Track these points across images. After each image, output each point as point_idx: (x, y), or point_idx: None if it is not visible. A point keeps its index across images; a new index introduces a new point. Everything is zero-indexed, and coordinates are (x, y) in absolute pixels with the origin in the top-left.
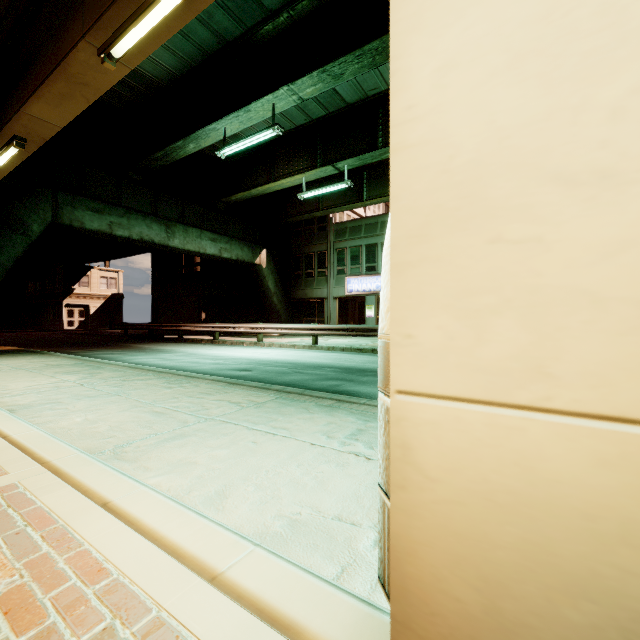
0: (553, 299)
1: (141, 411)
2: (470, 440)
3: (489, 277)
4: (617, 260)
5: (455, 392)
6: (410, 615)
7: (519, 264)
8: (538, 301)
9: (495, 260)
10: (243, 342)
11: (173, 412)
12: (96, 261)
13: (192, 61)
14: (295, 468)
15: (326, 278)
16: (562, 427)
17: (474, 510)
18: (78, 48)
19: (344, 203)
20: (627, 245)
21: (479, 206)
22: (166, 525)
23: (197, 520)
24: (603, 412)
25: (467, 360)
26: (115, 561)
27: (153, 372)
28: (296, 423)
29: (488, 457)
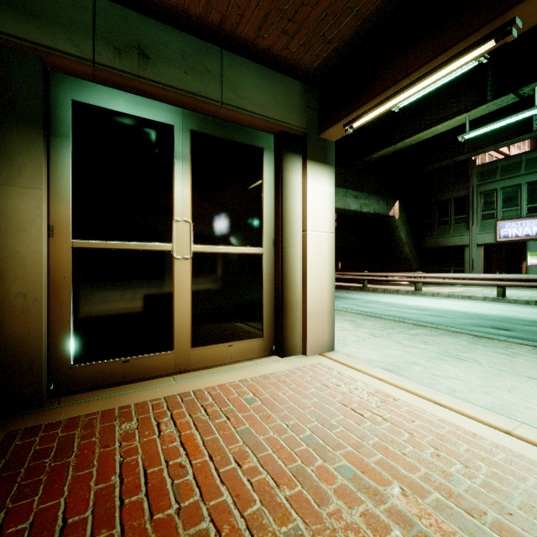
0: None
1: None
2: None
3: None
4: None
5: None
6: None
7: None
8: None
9: None
10: (397, 290)
11: None
12: None
13: None
14: None
15: (466, 225)
16: None
17: None
18: None
19: (500, 139)
20: None
21: None
22: None
23: None
24: None
25: None
26: None
27: (409, 324)
28: None
29: None
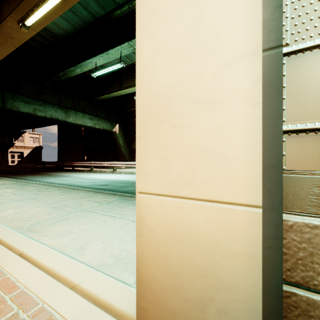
0: (193, 152)
1: (46, 207)
2: (165, 212)
3: (172, 142)
4: (214, 136)
5: (160, 192)
6: (143, 291)
7: (182, 137)
8: (188, 152)
9: (174, 135)
10: (106, 171)
11: (64, 207)
12: (27, 128)
13: (78, 26)
14: (122, 233)
15: None
16: (196, 205)
17: (166, 243)
18: (7, 19)
19: None
20: (217, 130)
21: (168, 111)
22: (52, 263)
23: (69, 260)
24: (210, 198)
25: (164, 178)
26: (23, 282)
27: (56, 187)
28: (126, 211)
29: (171, 219)
